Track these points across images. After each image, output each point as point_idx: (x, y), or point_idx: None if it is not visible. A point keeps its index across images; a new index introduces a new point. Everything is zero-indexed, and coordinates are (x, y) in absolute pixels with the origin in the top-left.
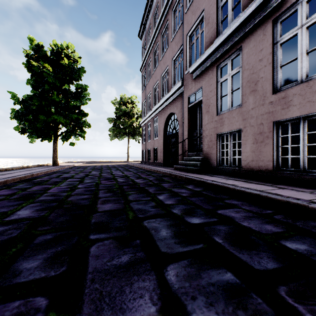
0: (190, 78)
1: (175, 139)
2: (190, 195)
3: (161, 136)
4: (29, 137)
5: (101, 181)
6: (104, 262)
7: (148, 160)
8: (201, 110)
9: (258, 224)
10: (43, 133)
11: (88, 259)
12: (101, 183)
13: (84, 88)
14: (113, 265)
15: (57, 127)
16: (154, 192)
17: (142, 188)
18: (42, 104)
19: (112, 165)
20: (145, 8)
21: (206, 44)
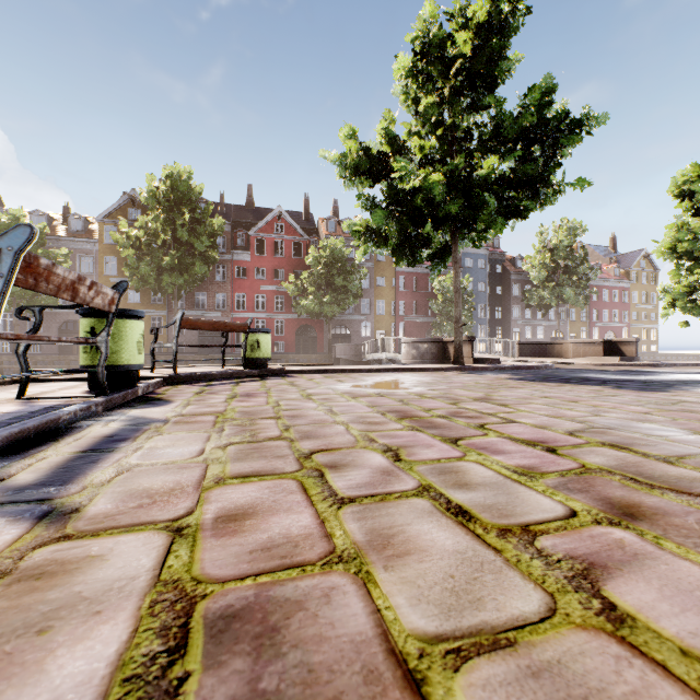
0: None
1: None
2: None
3: None
4: None
5: None
6: None
7: None
8: None
9: None
10: None
11: None
12: None
13: None
14: None
15: None
16: None
17: None
18: None
19: None
20: None
21: None
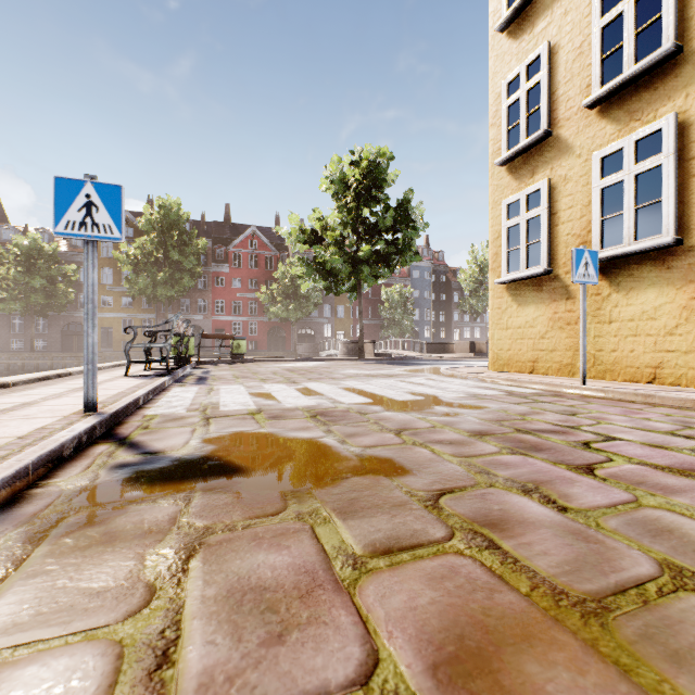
0: None
1: None
2: None
3: None
4: None
5: None
6: None
7: None
8: None
9: None
10: None
11: None
12: None
13: None
14: None
15: None
16: None
17: None
18: None
19: None
20: None
21: None
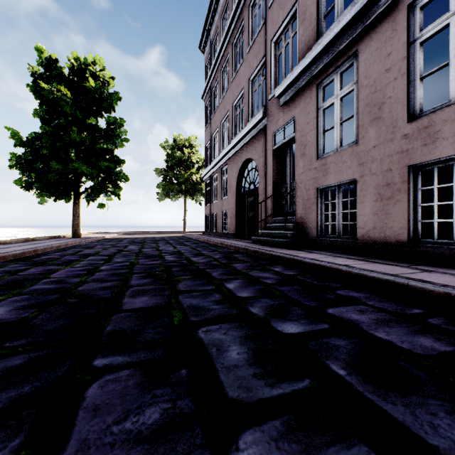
0: (276, 105)
1: (253, 198)
2: (278, 282)
3: (232, 193)
4: (38, 195)
5: (140, 260)
6: (108, 424)
7: (214, 229)
8: (293, 154)
9: (405, 336)
10: (58, 189)
11: (76, 416)
12: (139, 263)
13: (119, 123)
14: (123, 434)
15: (78, 180)
16: (220, 277)
17: (202, 270)
18: (56, 146)
19: (160, 237)
20: (210, 6)
21: (301, 52)
